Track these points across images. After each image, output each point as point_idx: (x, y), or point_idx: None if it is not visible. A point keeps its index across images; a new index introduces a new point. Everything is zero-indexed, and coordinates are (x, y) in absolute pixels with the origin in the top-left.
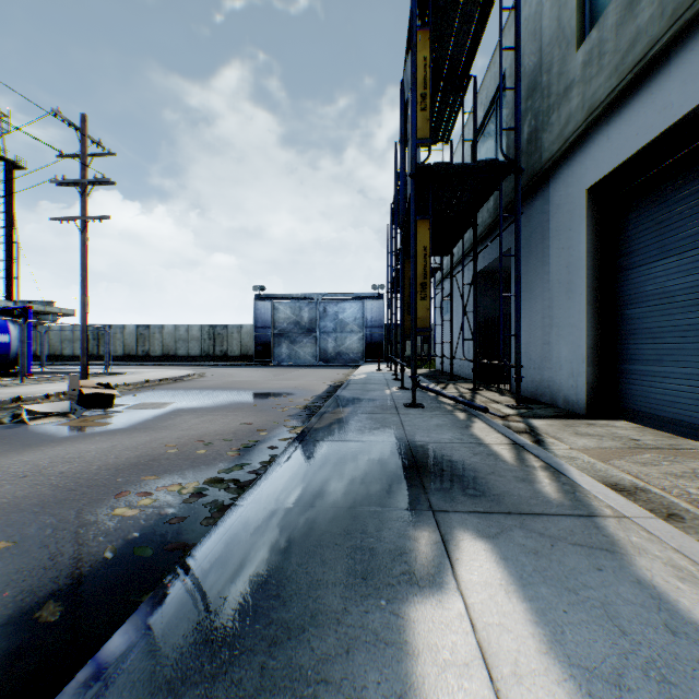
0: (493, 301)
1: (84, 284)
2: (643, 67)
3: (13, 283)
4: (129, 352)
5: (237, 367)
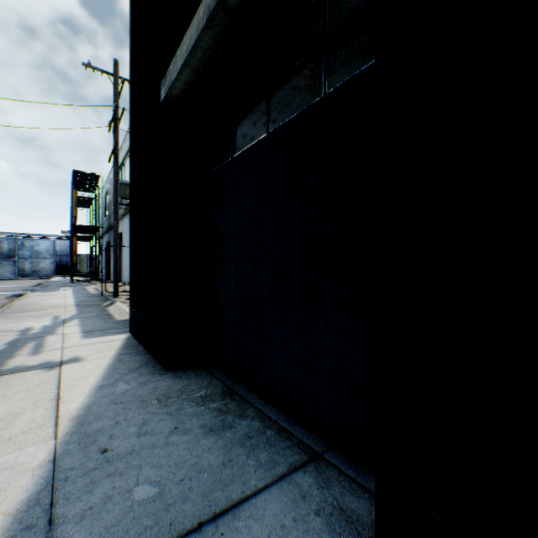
0: None
1: None
2: None
3: None
4: None
5: None
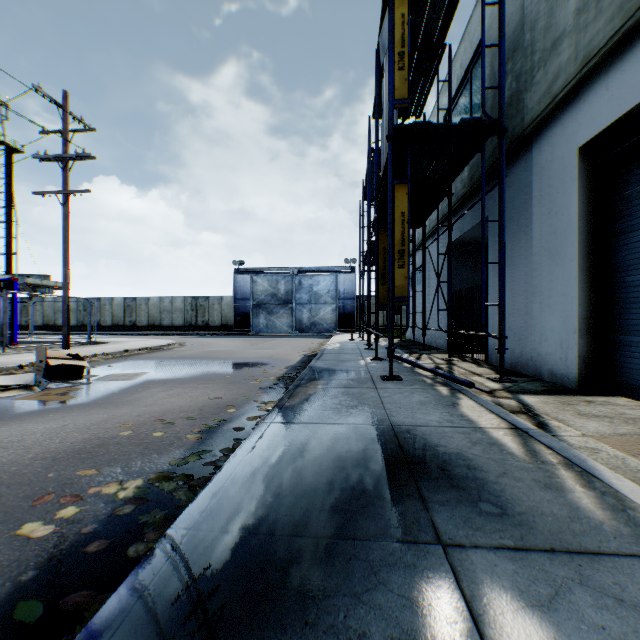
0: (465, 273)
1: (66, 256)
2: None
3: (12, 258)
4: (117, 322)
5: (217, 336)
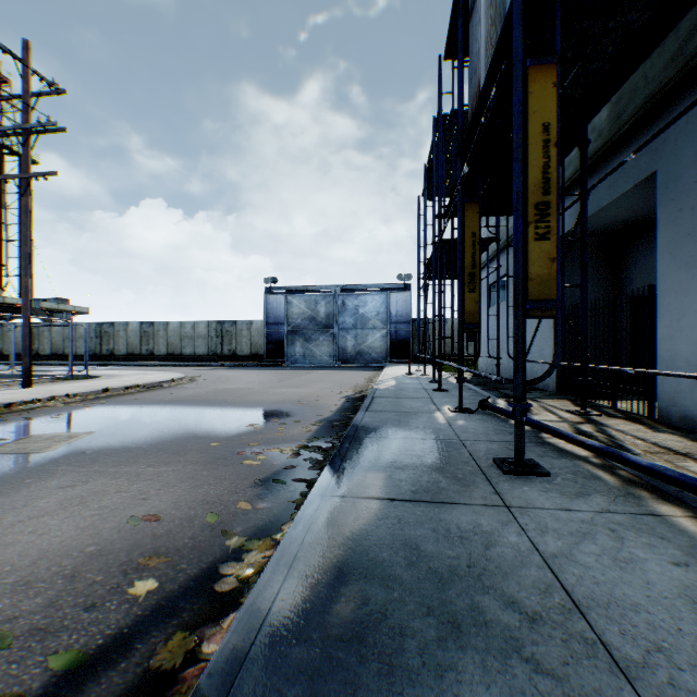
0: None
1: (26, 262)
2: None
3: None
4: (132, 351)
5: (244, 368)
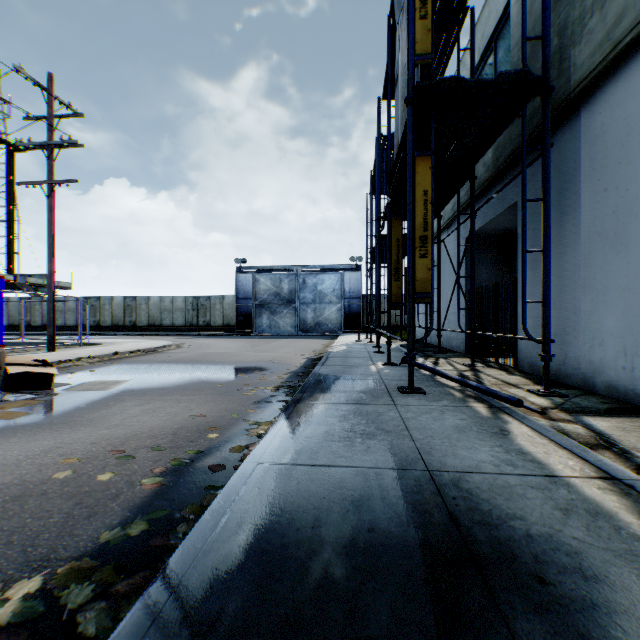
0: (484, 268)
1: (51, 251)
2: None
3: (14, 258)
4: (117, 322)
5: (218, 337)
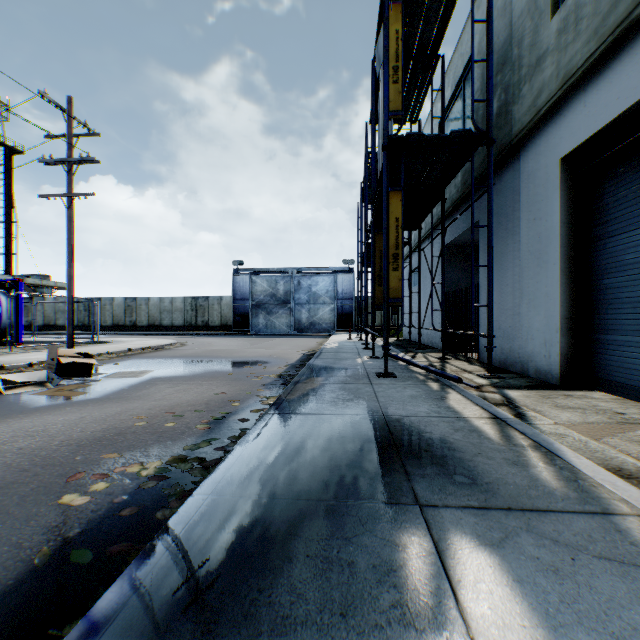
0: (459, 274)
1: (70, 258)
2: (627, 26)
3: (12, 259)
4: (117, 322)
5: (217, 336)
